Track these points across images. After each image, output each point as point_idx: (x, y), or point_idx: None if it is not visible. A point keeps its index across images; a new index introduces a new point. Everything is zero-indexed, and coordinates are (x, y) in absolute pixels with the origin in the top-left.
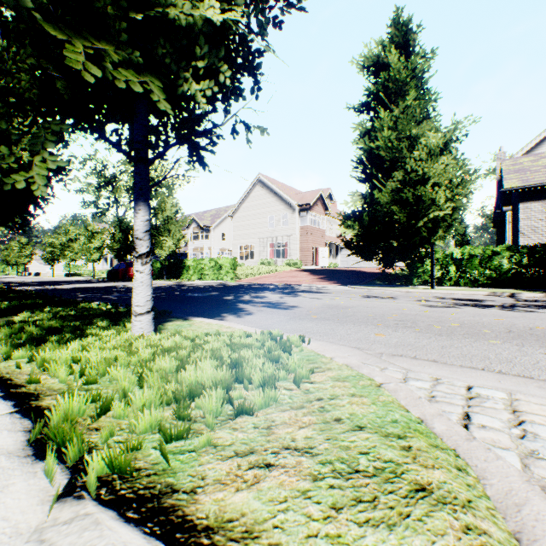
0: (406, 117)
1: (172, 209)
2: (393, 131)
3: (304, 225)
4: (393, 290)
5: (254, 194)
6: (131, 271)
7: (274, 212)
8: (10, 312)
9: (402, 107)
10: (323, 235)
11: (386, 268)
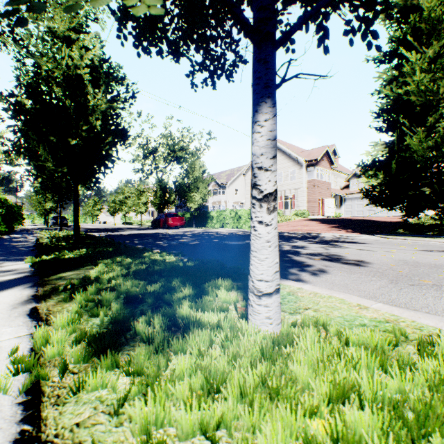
0: (441, 56)
1: (200, 170)
2: (427, 73)
3: (311, 179)
4: (441, 241)
5: None
6: (169, 221)
7: (282, 168)
8: (86, 262)
9: (437, 47)
10: (329, 188)
11: (408, 217)
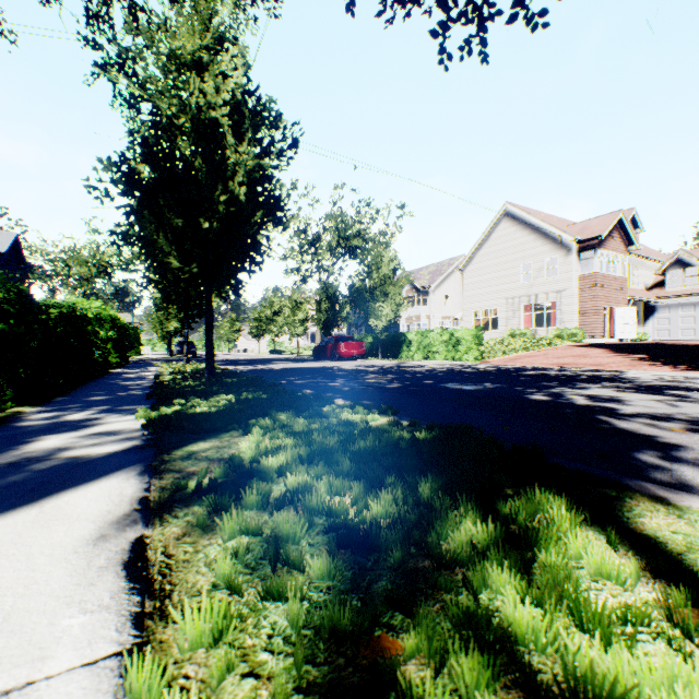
0: None
1: (390, 264)
2: None
3: (588, 273)
4: None
5: (497, 235)
6: (341, 348)
7: (531, 256)
8: (230, 423)
9: None
10: (623, 287)
11: None
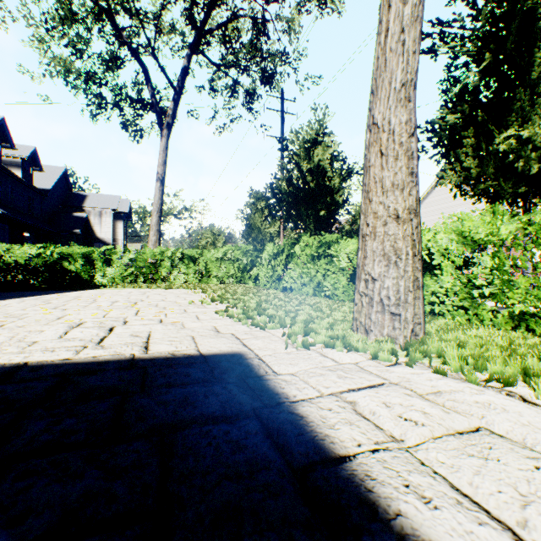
0: None
1: None
2: None
3: None
4: None
5: (439, 188)
6: None
7: (465, 204)
8: None
9: None
10: None
11: None
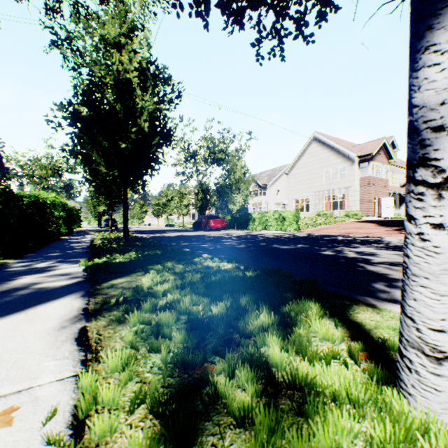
0: None
1: (241, 170)
2: None
3: (365, 176)
4: None
5: (309, 152)
6: (210, 223)
7: (330, 166)
8: (137, 268)
9: None
10: (386, 185)
11: None
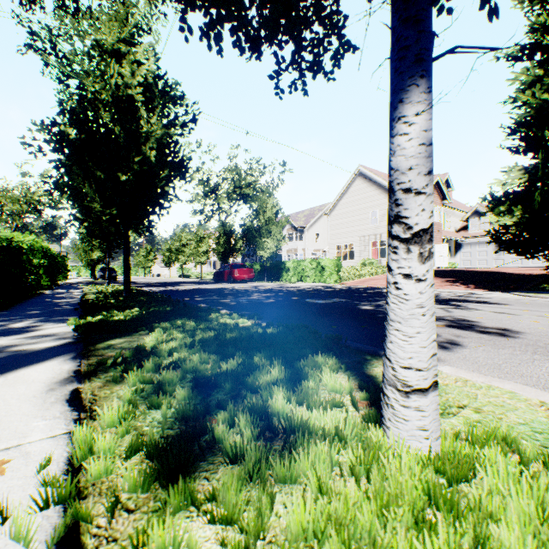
0: None
1: (273, 209)
2: None
3: None
4: None
5: (353, 189)
6: (235, 273)
7: (377, 206)
8: (140, 326)
9: None
10: (439, 230)
11: None
